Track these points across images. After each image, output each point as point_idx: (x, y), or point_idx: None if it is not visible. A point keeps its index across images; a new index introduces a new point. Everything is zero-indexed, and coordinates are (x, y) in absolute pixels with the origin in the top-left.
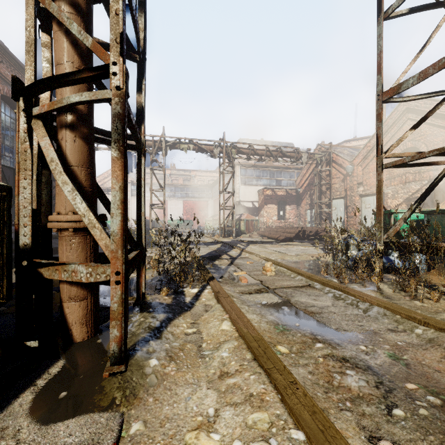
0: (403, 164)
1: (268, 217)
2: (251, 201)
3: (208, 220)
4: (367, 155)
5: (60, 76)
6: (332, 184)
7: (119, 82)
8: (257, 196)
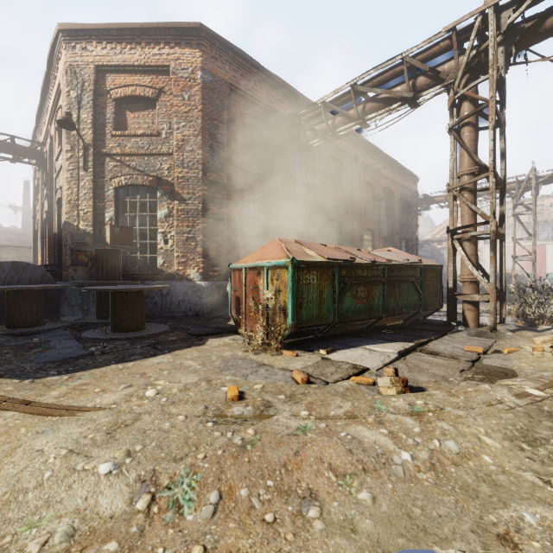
0: None
1: None
2: None
3: None
4: None
5: (467, 226)
6: None
7: (493, 228)
8: None
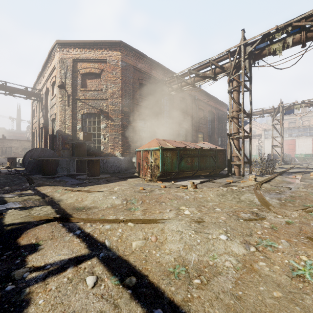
0: None
1: None
2: None
3: None
4: None
5: (234, 133)
6: None
7: (243, 134)
8: None
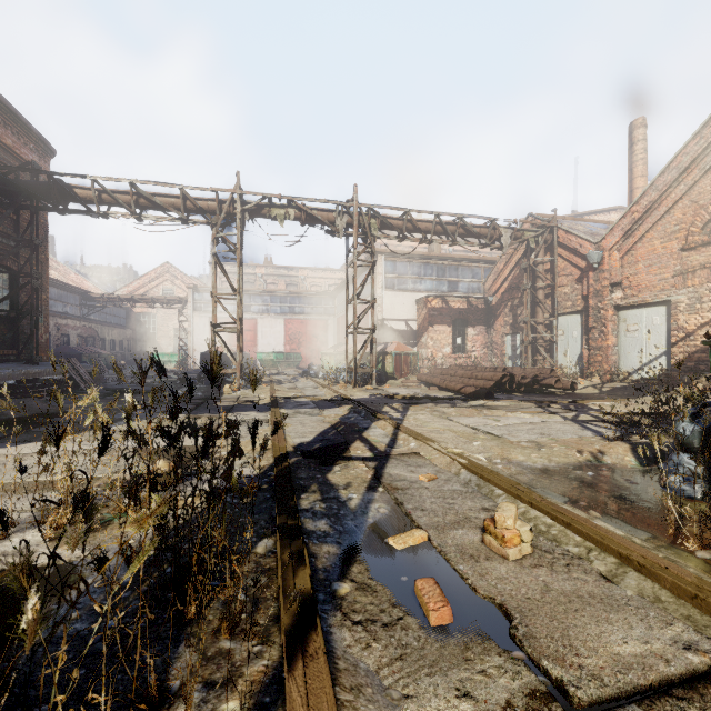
0: None
1: (436, 348)
2: (404, 320)
3: (327, 354)
4: (632, 229)
5: None
6: (556, 287)
7: None
8: (415, 310)
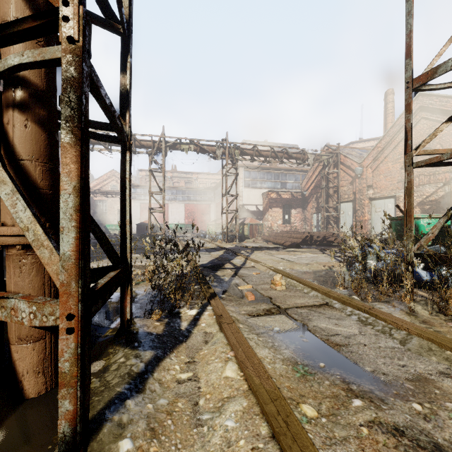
0: (437, 162)
1: (273, 221)
2: (255, 205)
3: (211, 224)
4: (377, 156)
5: None
6: (339, 187)
7: (72, 31)
8: (261, 199)
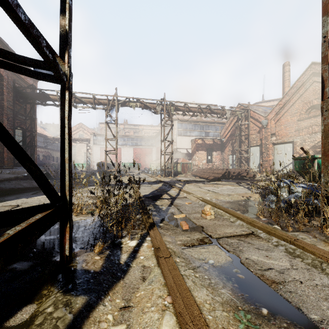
0: None
1: (199, 160)
2: (185, 149)
3: (152, 163)
4: (279, 111)
5: None
6: (249, 135)
7: None
8: (190, 144)
